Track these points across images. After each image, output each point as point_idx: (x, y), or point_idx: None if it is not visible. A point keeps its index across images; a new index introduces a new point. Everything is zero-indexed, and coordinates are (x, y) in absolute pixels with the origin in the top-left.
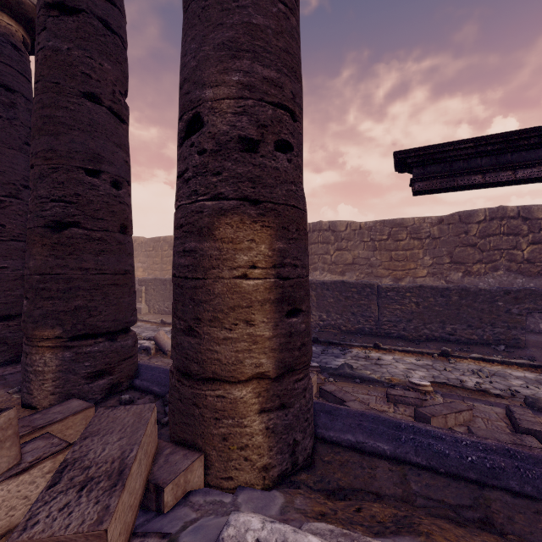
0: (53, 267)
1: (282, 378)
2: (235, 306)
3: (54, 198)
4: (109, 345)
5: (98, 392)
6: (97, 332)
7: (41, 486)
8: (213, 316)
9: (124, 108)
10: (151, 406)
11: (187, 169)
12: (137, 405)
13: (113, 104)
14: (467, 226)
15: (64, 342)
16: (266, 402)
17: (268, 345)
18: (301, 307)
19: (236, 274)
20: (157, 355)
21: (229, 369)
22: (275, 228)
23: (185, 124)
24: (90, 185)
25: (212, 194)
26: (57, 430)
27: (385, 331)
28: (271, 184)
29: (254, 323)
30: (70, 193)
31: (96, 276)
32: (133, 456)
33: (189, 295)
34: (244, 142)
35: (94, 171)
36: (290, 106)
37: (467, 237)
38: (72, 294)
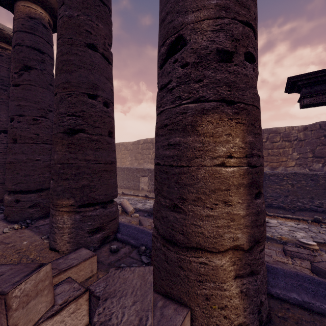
0: (69, 159)
1: (251, 250)
2: (216, 189)
3: (69, 114)
4: (102, 211)
5: (96, 242)
6: (95, 202)
7: (68, 323)
8: (196, 197)
9: (110, 54)
10: (150, 269)
11: (170, 81)
12: (139, 267)
13: (104, 51)
14: (325, 131)
15: (75, 208)
16: (239, 269)
17: (243, 222)
18: (261, 190)
19: (216, 163)
20: (122, 214)
21: (211, 241)
22: (246, 124)
23: (167, 47)
24: (90, 104)
25: (195, 98)
26: (74, 272)
27: (268, 203)
28: (242, 88)
29: (231, 203)
30: (79, 110)
31: (94, 165)
32: (150, 324)
33: (174, 179)
34: (220, 54)
35: (93, 95)
36: (253, 25)
37: (325, 139)
38: (80, 177)
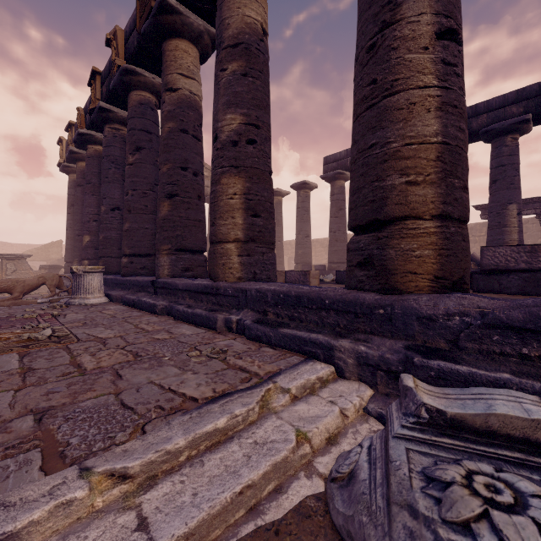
0: None
1: None
2: None
3: None
4: None
5: None
6: None
7: None
8: None
9: None
10: None
11: None
12: None
13: None
14: None
15: None
16: None
17: None
18: None
19: None
20: None
21: None
22: None
23: None
24: None
25: None
26: None
27: None
28: None
29: None
30: None
31: None
32: None
33: None
34: None
35: None
36: None
37: None
38: None
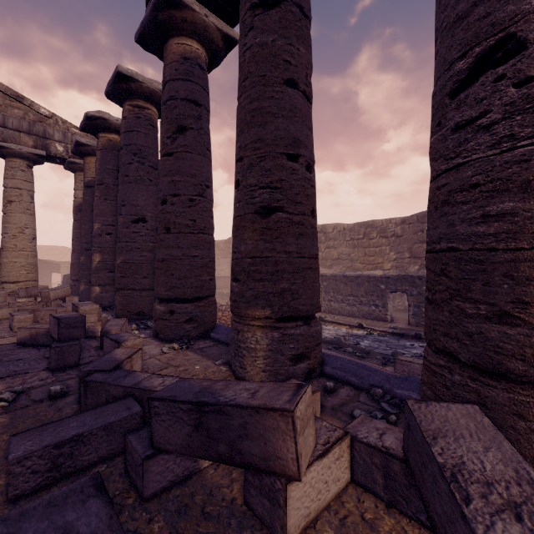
0: (263, 250)
1: None
2: None
3: (262, 185)
4: (307, 330)
5: (300, 375)
6: (298, 315)
7: (333, 473)
8: None
9: (312, 91)
10: (475, 409)
11: (486, 113)
12: (453, 404)
13: (306, 88)
14: None
15: (273, 323)
16: None
17: None
18: None
19: None
20: None
21: None
22: None
23: (474, 59)
24: (291, 169)
25: None
26: None
27: None
28: None
29: None
30: (275, 179)
31: (296, 259)
32: None
33: (501, 271)
34: None
35: (292, 156)
36: None
37: None
38: (278, 276)
